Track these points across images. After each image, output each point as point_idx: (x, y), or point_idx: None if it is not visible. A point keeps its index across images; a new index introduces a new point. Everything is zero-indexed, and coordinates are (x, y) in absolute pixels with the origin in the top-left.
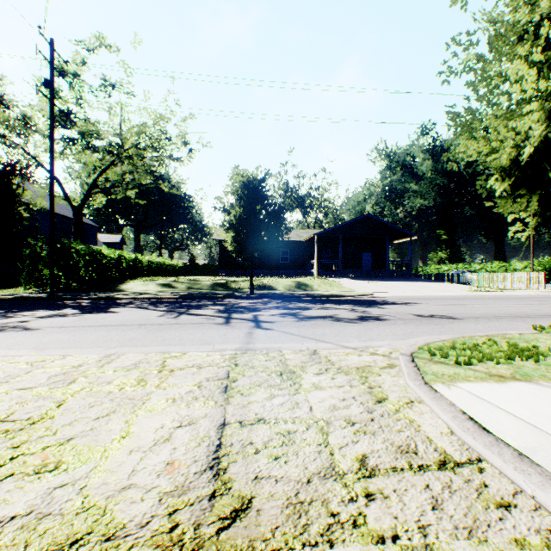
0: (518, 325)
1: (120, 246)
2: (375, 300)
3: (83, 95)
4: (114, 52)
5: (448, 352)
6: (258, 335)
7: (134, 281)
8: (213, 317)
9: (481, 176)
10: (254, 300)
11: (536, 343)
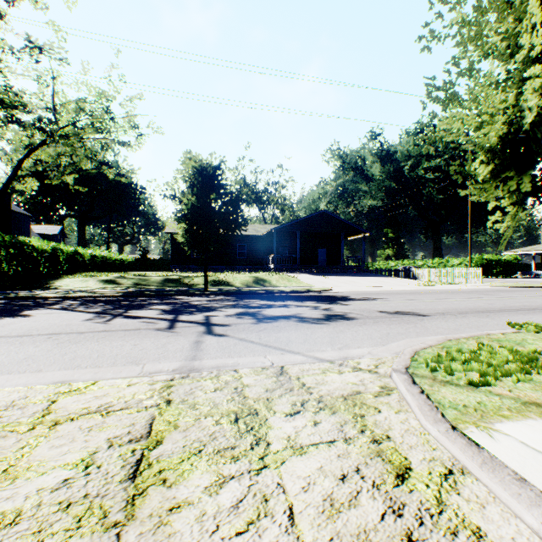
0: (487, 322)
1: (60, 238)
2: (336, 295)
3: (2, 58)
4: (42, 9)
5: (451, 366)
6: (208, 345)
7: (71, 277)
8: (154, 320)
9: (456, 162)
10: (208, 297)
11: (530, 346)
